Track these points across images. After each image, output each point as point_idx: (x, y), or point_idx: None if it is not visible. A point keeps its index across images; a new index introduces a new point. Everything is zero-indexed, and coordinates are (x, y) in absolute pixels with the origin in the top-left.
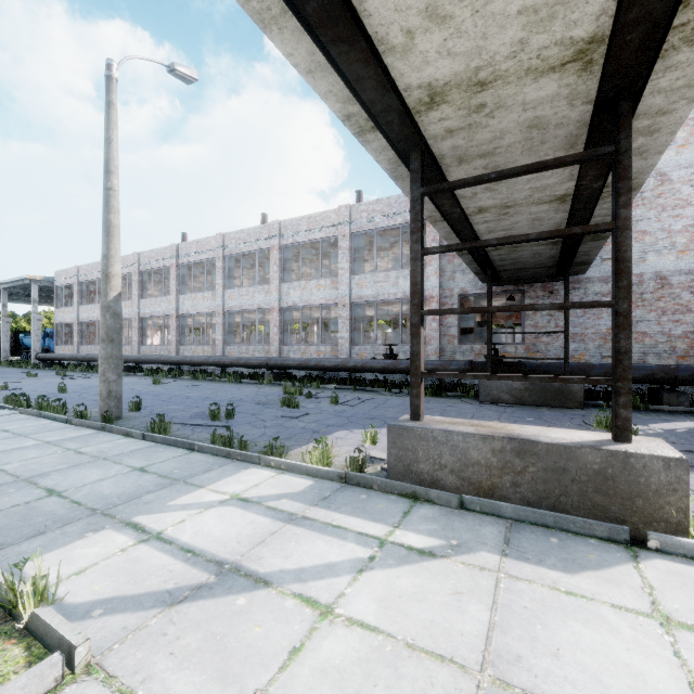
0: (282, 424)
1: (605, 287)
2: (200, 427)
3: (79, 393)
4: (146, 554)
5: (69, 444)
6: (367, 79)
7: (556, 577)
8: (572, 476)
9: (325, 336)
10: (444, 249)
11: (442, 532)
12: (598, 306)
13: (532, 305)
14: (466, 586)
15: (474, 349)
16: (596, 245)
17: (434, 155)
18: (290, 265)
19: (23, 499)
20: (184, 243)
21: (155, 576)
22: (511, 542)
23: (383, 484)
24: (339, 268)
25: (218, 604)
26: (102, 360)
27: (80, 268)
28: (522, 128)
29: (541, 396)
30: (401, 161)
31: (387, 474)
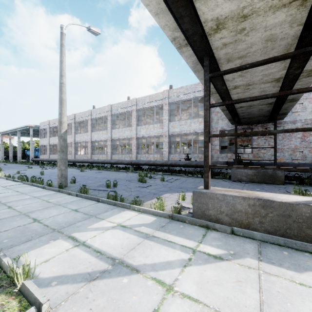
0: (139, 190)
1: (294, 126)
2: (101, 191)
3: (49, 175)
4: (78, 253)
5: (44, 197)
6: (185, 17)
7: (292, 274)
8: (293, 219)
9: (156, 151)
10: (221, 104)
11: (224, 246)
12: (306, 130)
13: (269, 130)
14: (243, 277)
15: (227, 156)
16: (291, 104)
17: (215, 58)
18: (140, 118)
19: (22, 223)
20: (94, 109)
21: (82, 264)
22: (262, 253)
23: (191, 220)
24: (163, 119)
25: (113, 281)
26: (58, 160)
27: (50, 121)
28: (262, 41)
29: (262, 178)
30: (199, 61)
31: (193, 215)
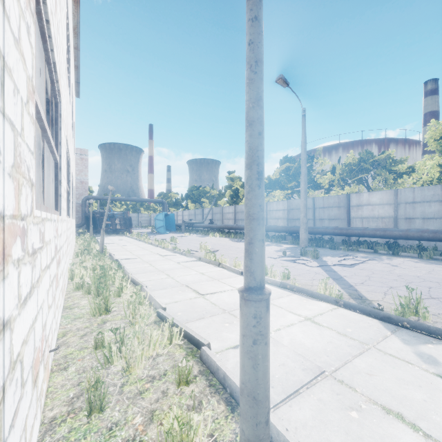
0: None
1: None
2: None
3: None
4: None
5: None
6: None
7: None
8: None
9: None
10: None
11: None
12: None
13: None
14: None
15: None
16: None
17: None
18: None
19: None
20: None
21: None
22: None
23: None
24: None
25: None
26: None
27: None
28: None
29: None
30: None
31: None
